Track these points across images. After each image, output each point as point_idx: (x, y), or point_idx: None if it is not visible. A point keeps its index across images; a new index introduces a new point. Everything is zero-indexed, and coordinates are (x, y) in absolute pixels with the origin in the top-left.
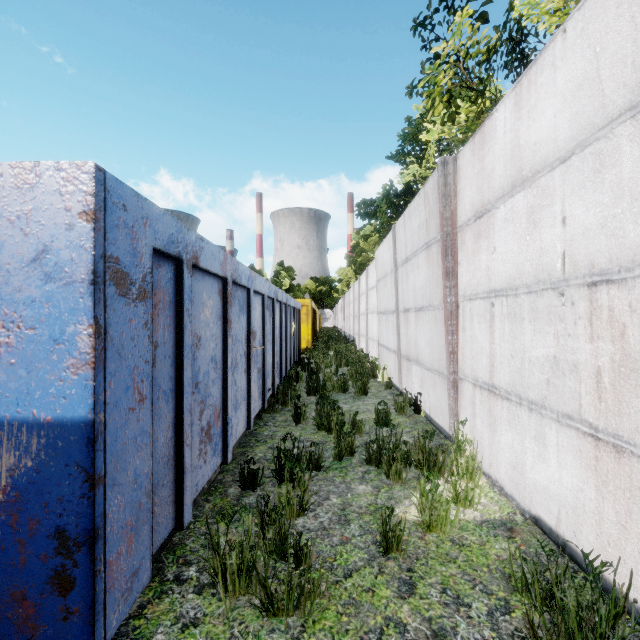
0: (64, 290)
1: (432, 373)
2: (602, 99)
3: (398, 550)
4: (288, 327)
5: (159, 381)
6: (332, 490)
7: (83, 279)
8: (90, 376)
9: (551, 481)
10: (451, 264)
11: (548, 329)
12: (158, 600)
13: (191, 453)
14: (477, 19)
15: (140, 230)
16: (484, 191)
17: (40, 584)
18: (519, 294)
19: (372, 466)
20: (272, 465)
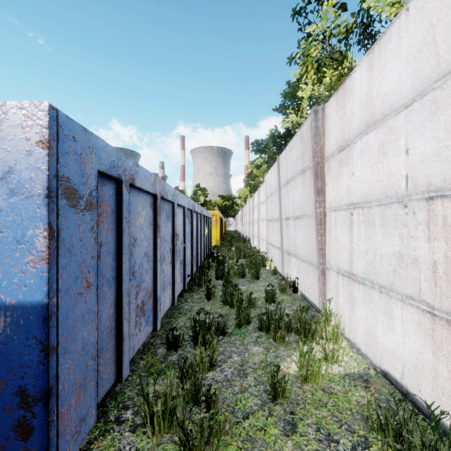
0: (25, 202)
1: (306, 264)
2: (437, 59)
3: (283, 397)
4: (202, 230)
5: (103, 271)
6: (234, 350)
7: (40, 193)
8: (45, 269)
9: (397, 345)
10: (320, 185)
11: (394, 232)
12: (102, 437)
13: (128, 325)
14: (338, 8)
15: (87, 157)
16: (345, 131)
17: (6, 431)
18: (372, 206)
19: (263, 332)
20: (190, 331)
